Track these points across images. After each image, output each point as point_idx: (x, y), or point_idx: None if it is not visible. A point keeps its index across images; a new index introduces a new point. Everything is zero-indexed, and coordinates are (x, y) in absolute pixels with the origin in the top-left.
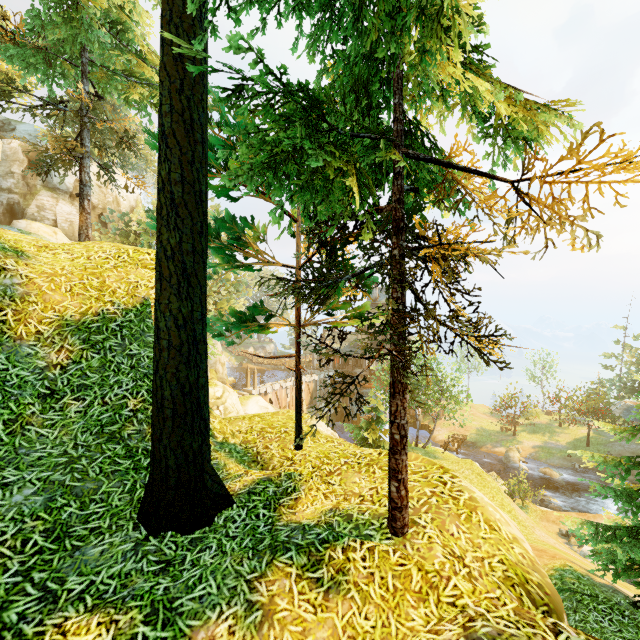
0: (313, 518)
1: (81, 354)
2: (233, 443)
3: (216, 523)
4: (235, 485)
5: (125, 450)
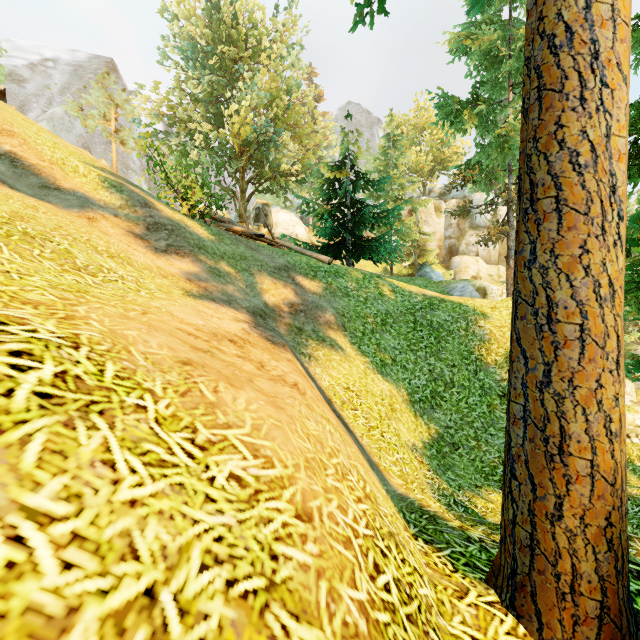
0: None
1: None
2: (638, 465)
3: None
4: (631, 490)
5: None
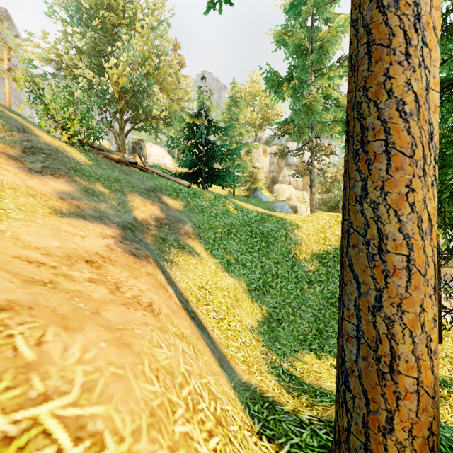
0: None
1: (319, 267)
2: None
3: None
4: None
5: (337, 311)
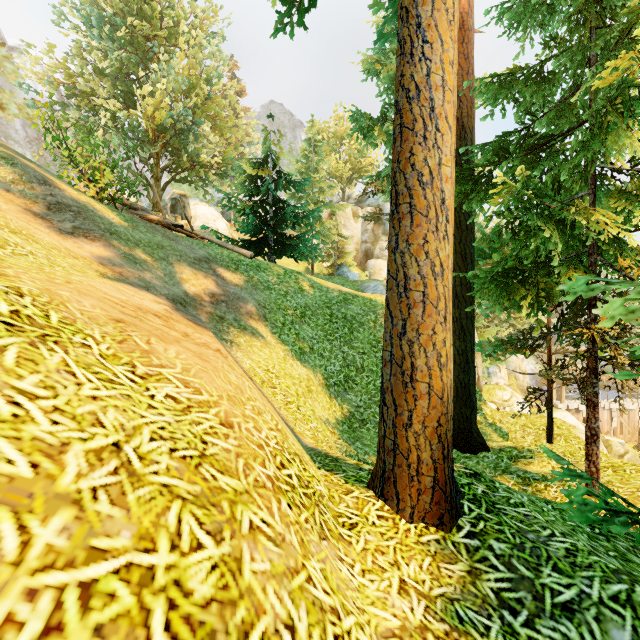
0: (535, 471)
1: None
2: (499, 426)
3: (478, 455)
4: (492, 444)
5: None
